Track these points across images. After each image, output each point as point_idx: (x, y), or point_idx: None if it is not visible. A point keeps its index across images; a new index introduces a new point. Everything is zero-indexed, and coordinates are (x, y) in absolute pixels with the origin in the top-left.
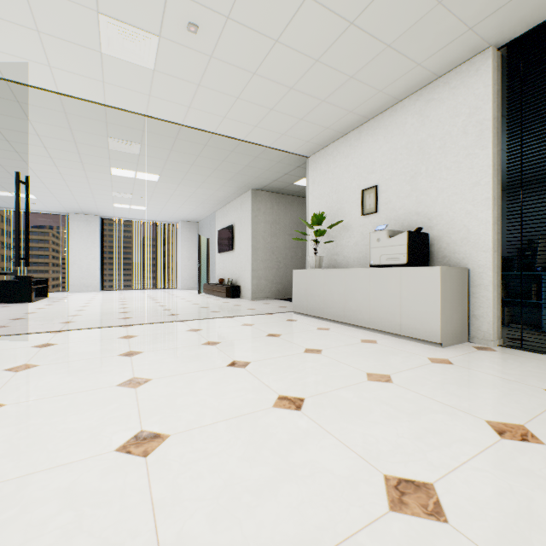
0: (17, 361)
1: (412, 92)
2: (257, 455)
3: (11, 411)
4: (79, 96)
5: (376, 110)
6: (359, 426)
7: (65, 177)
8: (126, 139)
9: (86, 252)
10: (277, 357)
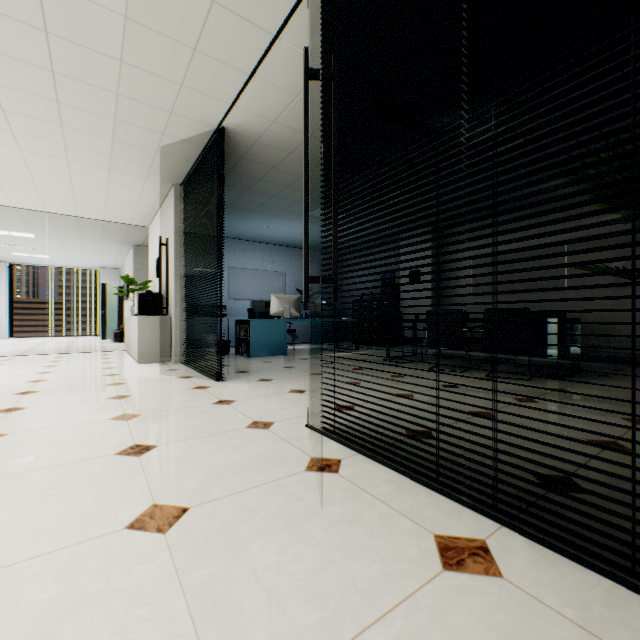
0: None
1: (163, 199)
2: None
3: None
4: None
5: (155, 205)
6: None
7: None
8: None
9: None
10: (17, 368)
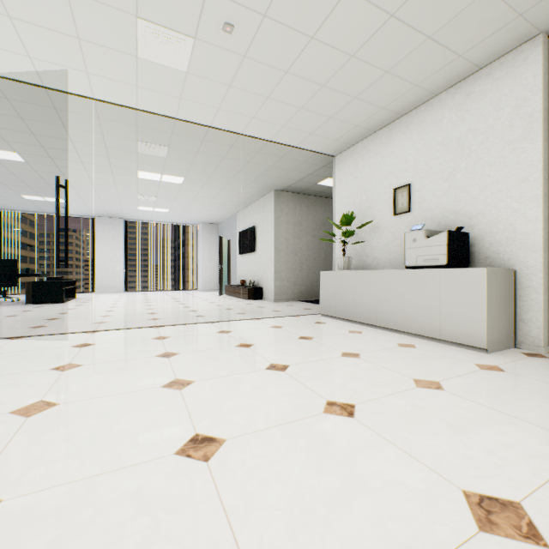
0: (61, 360)
1: (450, 85)
2: (320, 464)
3: (66, 410)
4: (113, 101)
5: (410, 105)
6: (420, 435)
7: (94, 181)
8: (155, 142)
9: (111, 254)
10: (315, 361)
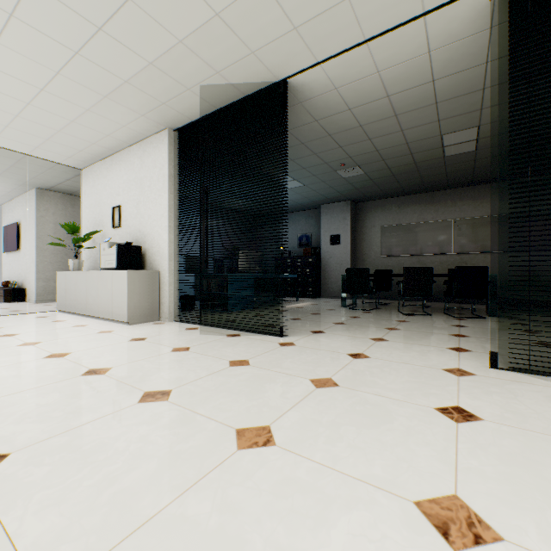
0: None
1: (137, 141)
2: None
3: None
4: None
5: (117, 147)
6: None
7: None
8: None
9: None
10: None
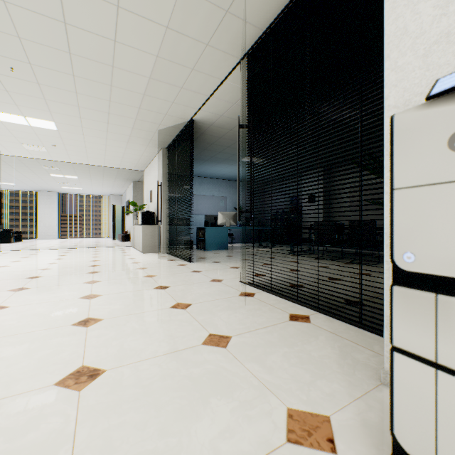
0: None
1: (155, 156)
2: (36, 262)
3: None
4: (23, 156)
5: (149, 159)
6: (65, 260)
7: (28, 177)
8: (51, 166)
9: (49, 214)
10: (79, 255)
